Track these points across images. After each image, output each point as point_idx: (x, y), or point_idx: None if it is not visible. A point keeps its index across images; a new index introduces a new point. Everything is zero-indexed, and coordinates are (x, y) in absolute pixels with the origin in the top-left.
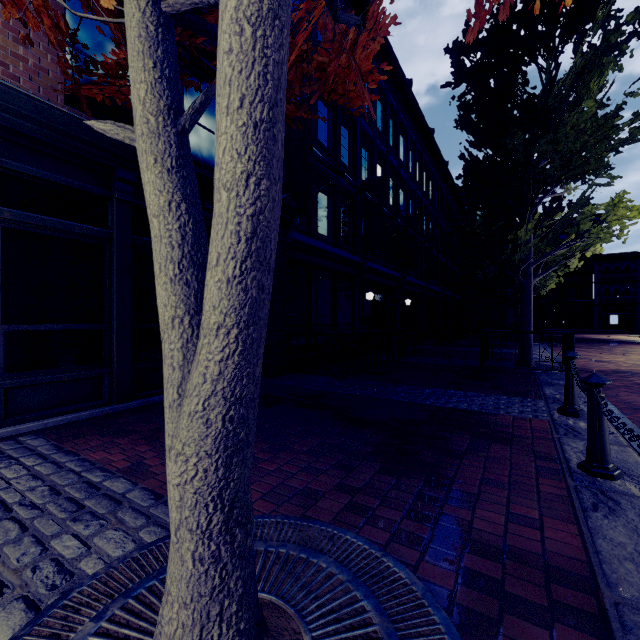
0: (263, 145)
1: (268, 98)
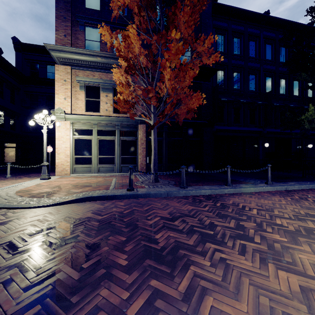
0: (154, 142)
1: (154, 139)
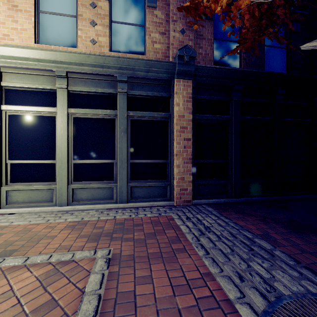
0: None
1: None
